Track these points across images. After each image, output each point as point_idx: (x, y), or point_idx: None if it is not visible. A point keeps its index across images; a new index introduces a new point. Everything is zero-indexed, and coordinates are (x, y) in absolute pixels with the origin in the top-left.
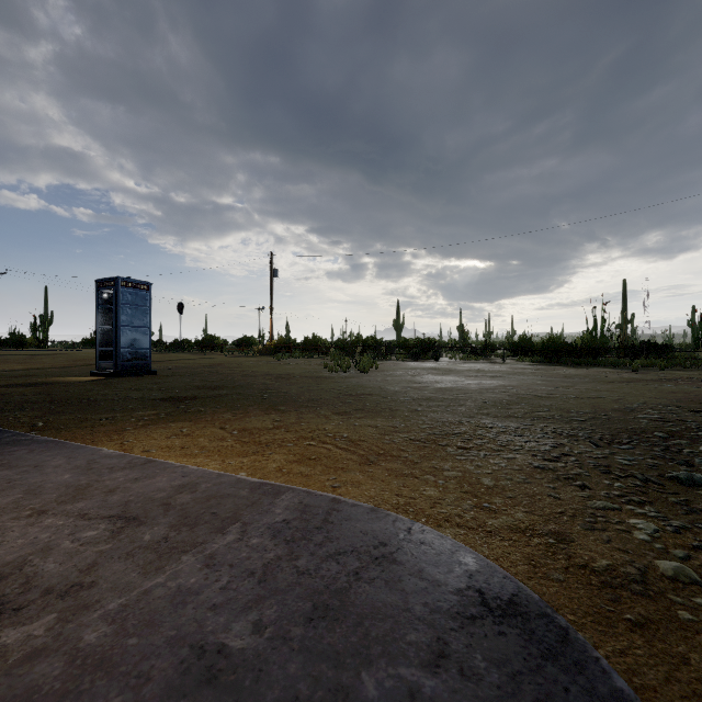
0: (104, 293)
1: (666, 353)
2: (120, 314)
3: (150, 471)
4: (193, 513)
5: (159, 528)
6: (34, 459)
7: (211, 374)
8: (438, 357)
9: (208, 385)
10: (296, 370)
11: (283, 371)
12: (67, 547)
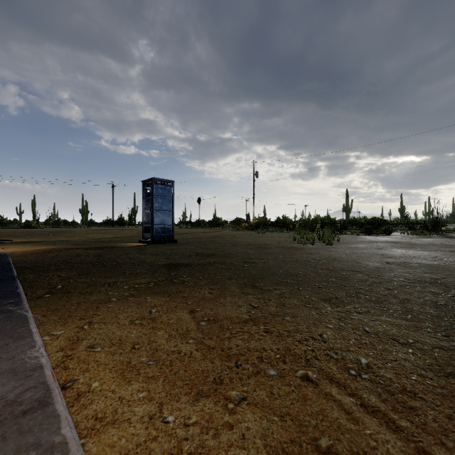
0: (147, 189)
1: None
2: (154, 202)
3: None
4: None
5: None
6: None
7: (210, 243)
8: (389, 232)
9: (205, 252)
10: (271, 241)
11: (261, 242)
12: None
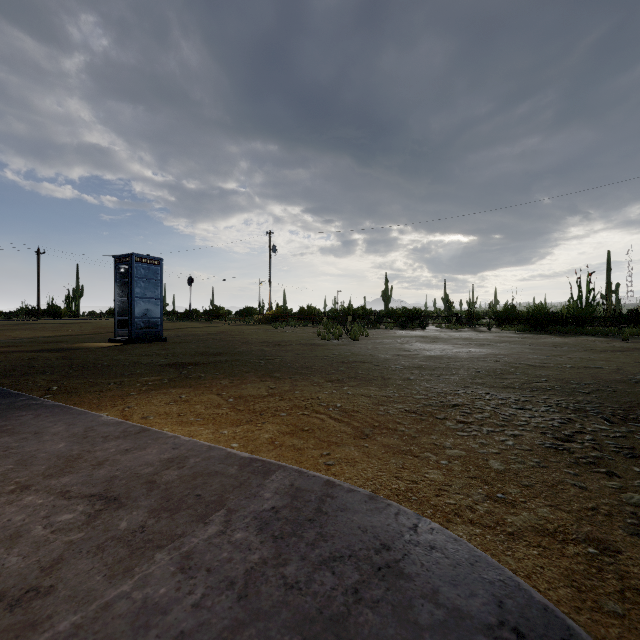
0: (121, 268)
1: None
2: (134, 286)
3: (142, 441)
4: (177, 495)
5: (138, 512)
6: (37, 424)
7: (214, 341)
8: (424, 325)
9: (211, 351)
10: (292, 337)
11: (280, 338)
12: (37, 535)
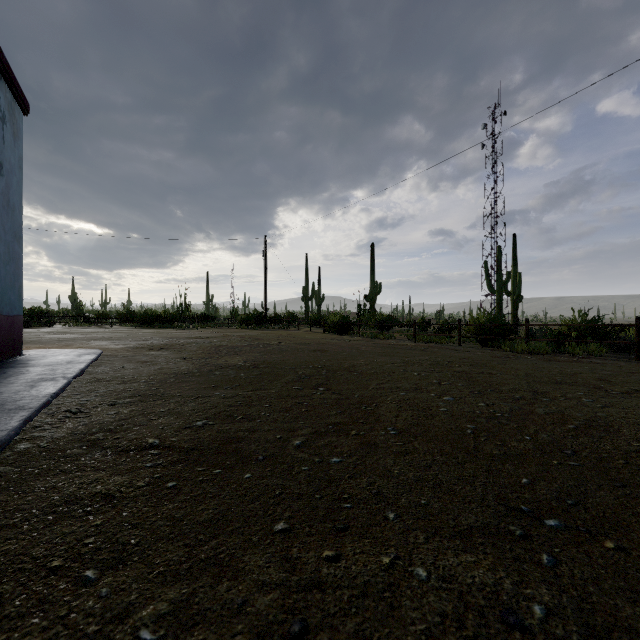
0: None
1: (213, 321)
2: None
3: None
4: None
5: None
6: None
7: None
8: (52, 324)
9: None
10: None
11: None
12: None
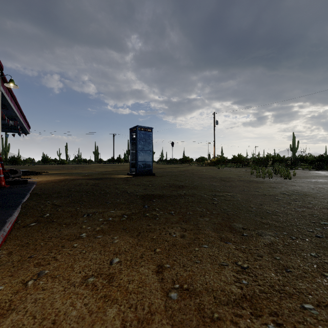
0: (133, 135)
1: None
2: (138, 144)
3: None
4: None
5: None
6: None
7: (181, 176)
8: None
9: (176, 184)
10: (231, 175)
11: (223, 175)
12: None
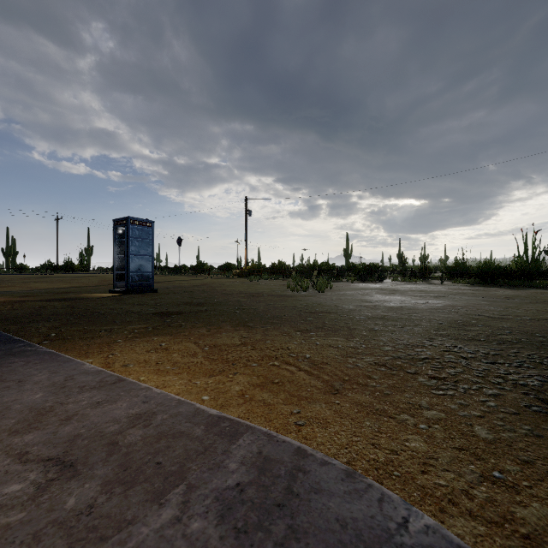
0: (119, 229)
1: None
2: (130, 245)
3: (115, 392)
4: (136, 462)
5: (91, 485)
6: (23, 372)
7: (198, 292)
8: (382, 279)
9: (194, 301)
10: (265, 289)
11: (254, 290)
12: None
